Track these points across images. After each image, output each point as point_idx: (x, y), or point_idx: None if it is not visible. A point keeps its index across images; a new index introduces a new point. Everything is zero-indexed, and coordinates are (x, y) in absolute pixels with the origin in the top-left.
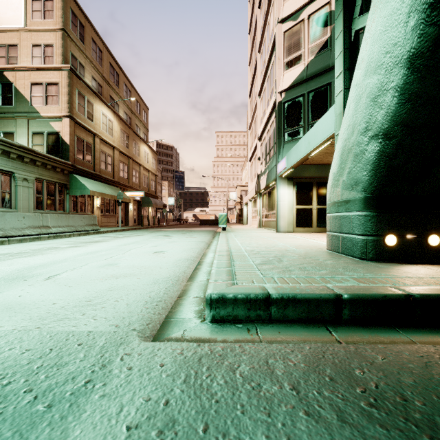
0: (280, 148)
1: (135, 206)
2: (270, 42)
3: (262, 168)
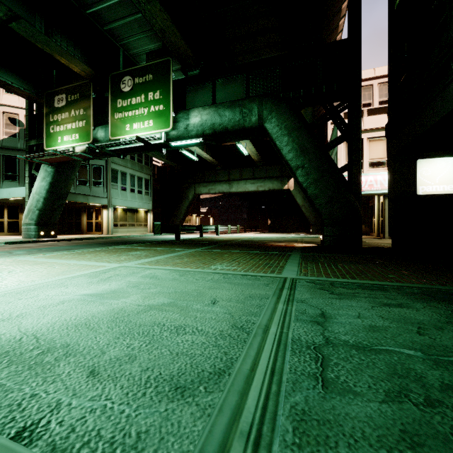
0: None
1: None
2: None
3: None
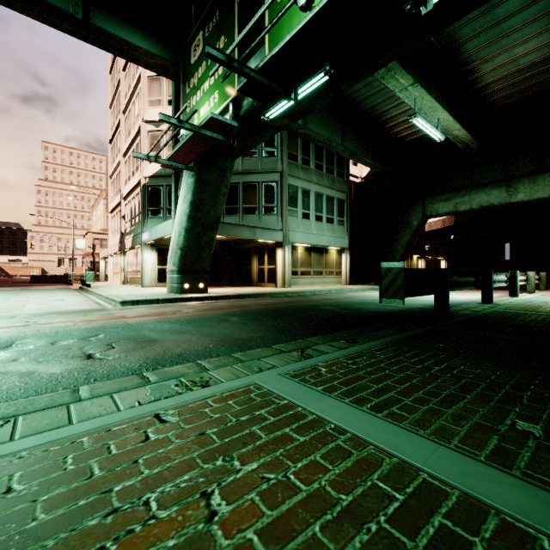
0: (144, 221)
1: None
2: (136, 122)
3: (128, 228)
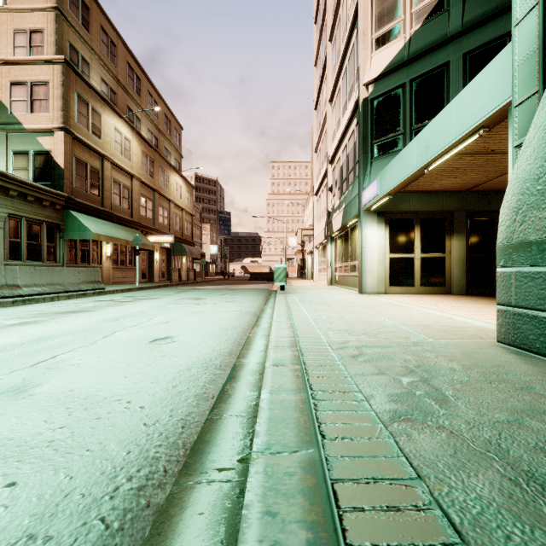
0: (365, 168)
1: (164, 256)
2: (348, 19)
3: (336, 201)
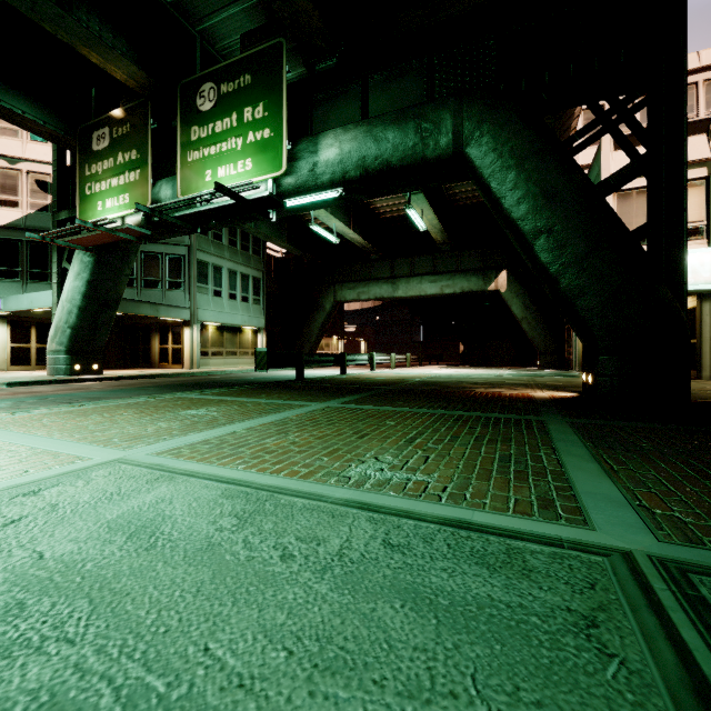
0: None
1: None
2: None
3: None
